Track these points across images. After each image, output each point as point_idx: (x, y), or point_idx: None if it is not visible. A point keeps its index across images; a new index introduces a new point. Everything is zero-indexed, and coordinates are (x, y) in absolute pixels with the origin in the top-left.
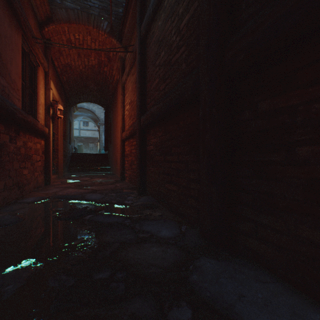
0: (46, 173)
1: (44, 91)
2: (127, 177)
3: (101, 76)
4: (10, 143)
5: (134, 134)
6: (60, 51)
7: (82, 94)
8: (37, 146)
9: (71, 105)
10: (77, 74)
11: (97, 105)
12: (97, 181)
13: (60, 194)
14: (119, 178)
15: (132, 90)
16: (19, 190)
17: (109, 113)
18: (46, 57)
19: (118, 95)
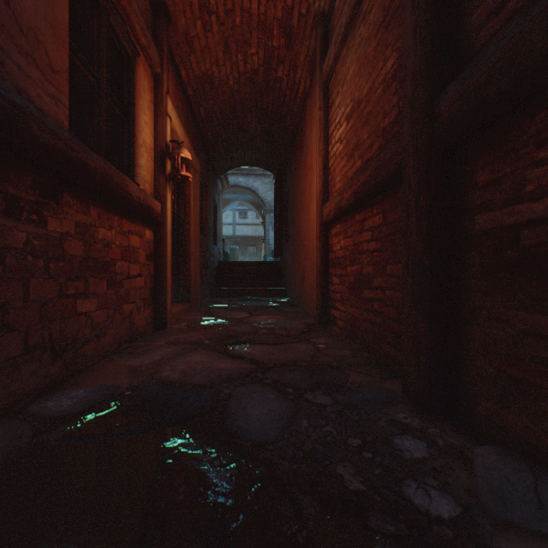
0: (156, 304)
1: (153, 119)
2: (337, 320)
3: (270, 96)
4: (10, 221)
5: (375, 191)
6: (189, 40)
7: (235, 148)
8: (129, 241)
9: (217, 173)
10: (225, 100)
11: (261, 178)
12: (262, 326)
13: (163, 375)
14: (312, 317)
15: (362, 66)
16: (56, 360)
17: (284, 182)
18: (156, 44)
19: (308, 125)
